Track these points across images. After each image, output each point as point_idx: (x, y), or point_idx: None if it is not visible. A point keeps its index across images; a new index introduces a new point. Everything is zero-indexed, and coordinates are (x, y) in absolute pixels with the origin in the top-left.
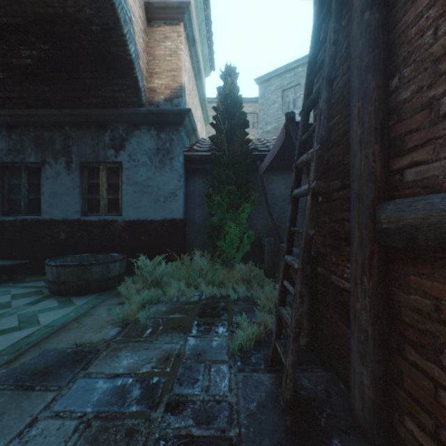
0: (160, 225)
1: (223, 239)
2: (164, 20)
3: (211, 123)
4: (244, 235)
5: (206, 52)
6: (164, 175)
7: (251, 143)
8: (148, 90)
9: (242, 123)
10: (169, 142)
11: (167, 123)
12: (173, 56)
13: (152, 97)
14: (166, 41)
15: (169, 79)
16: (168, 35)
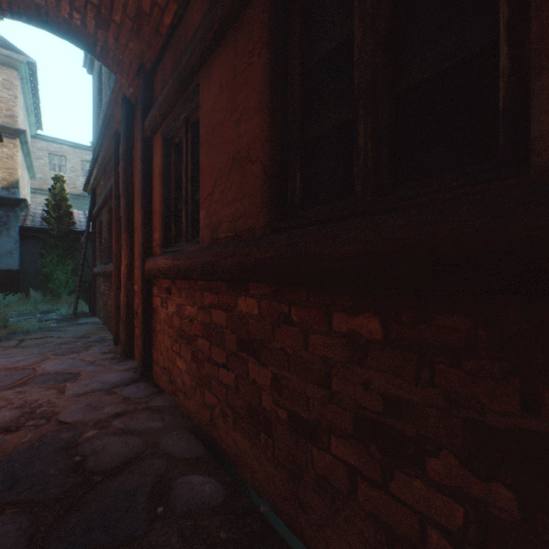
0: None
1: (54, 282)
2: (2, 133)
3: (44, 209)
4: (70, 279)
5: (34, 120)
6: (2, 240)
7: (78, 220)
8: None
9: (69, 213)
10: (7, 217)
11: (5, 204)
12: (11, 159)
13: None
14: (4, 148)
15: (7, 174)
16: (6, 144)
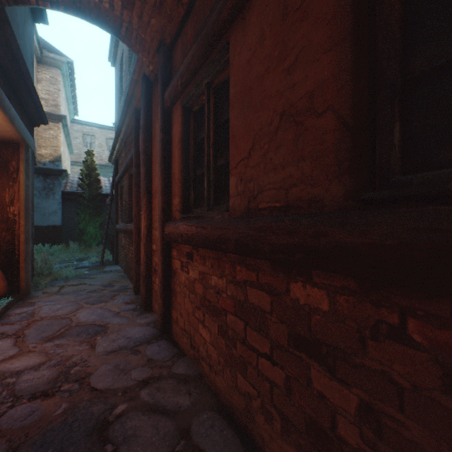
0: (47, 228)
1: (86, 235)
2: (49, 119)
3: (79, 178)
4: (98, 233)
5: (72, 108)
6: (49, 202)
7: (104, 185)
8: (38, 154)
9: (97, 180)
10: (53, 184)
11: (51, 174)
12: (55, 139)
13: (41, 159)
14: (50, 130)
15: (53, 151)
16: (52, 127)
